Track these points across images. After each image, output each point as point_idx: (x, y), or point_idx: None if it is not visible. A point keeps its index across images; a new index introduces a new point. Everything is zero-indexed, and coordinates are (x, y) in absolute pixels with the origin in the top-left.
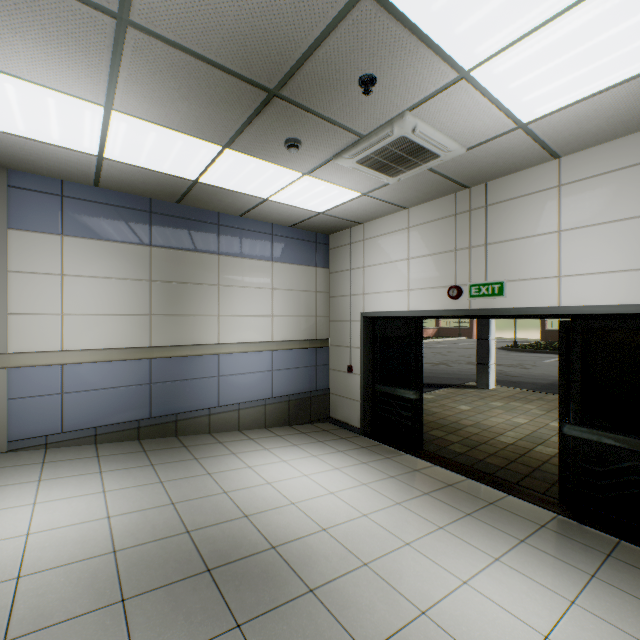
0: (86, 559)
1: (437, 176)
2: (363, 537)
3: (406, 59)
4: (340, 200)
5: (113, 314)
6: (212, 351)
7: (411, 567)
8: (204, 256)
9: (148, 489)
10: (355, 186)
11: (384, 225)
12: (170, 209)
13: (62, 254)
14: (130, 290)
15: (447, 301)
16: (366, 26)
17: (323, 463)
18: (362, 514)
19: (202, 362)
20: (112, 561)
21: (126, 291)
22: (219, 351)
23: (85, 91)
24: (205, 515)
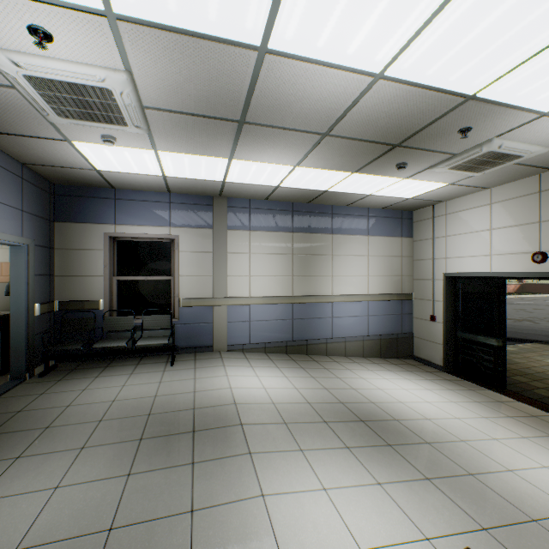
0: (297, 403)
1: (520, 166)
2: (458, 428)
3: (495, 116)
4: (428, 189)
5: (273, 275)
6: (328, 300)
7: (498, 450)
8: (323, 236)
9: (308, 379)
10: (443, 180)
11: (466, 202)
12: (303, 207)
13: (249, 241)
14: (281, 260)
15: (531, 265)
16: (467, 110)
17: (416, 384)
18: (455, 417)
19: (321, 307)
20: (310, 406)
21: (279, 261)
22: (332, 300)
23: (289, 162)
24: (347, 397)
